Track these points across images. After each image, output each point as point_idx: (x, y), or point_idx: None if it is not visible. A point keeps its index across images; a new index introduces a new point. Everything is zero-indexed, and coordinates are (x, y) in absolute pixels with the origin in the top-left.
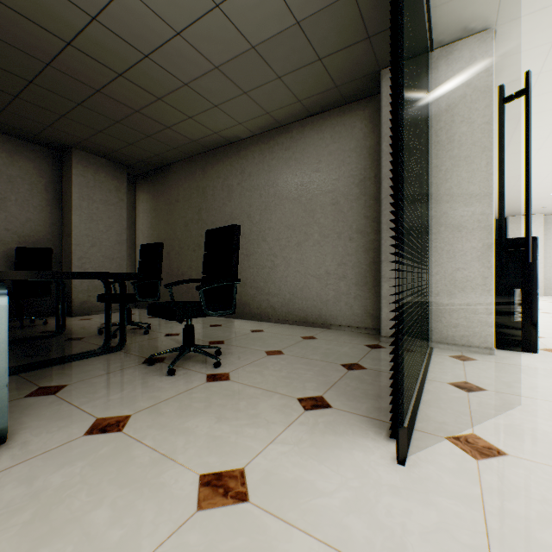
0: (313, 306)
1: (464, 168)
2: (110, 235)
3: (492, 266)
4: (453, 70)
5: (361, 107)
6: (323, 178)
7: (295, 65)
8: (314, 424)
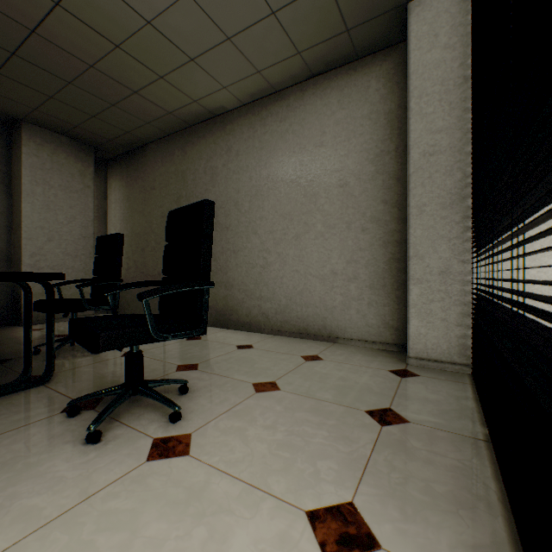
0: (315, 314)
1: None
2: (73, 228)
3: None
4: None
5: (378, 61)
6: (327, 155)
7: None
8: None
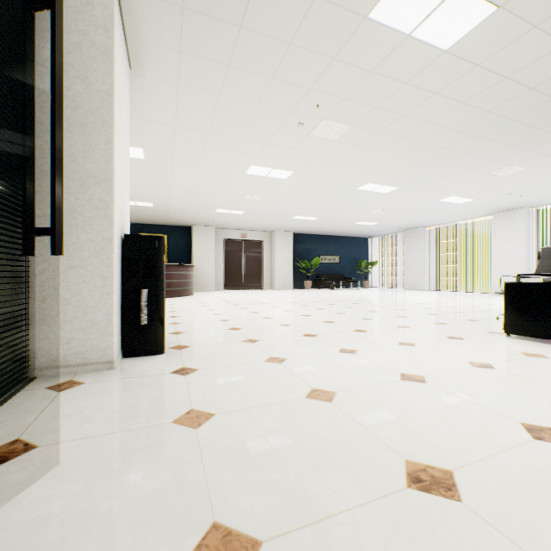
0: None
1: (81, 138)
2: None
3: (114, 265)
4: (66, 3)
5: None
6: None
7: None
8: None
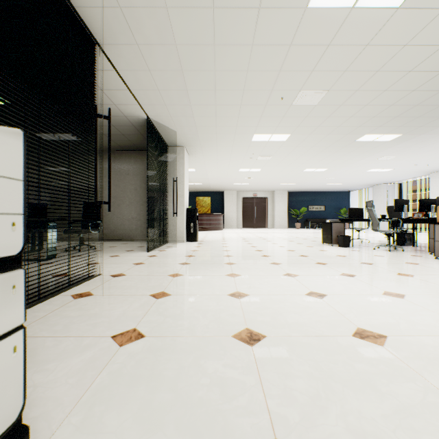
0: (126, 232)
1: (177, 186)
2: None
3: (184, 217)
4: (174, 155)
5: (147, 153)
6: (131, 178)
7: (120, 140)
8: (131, 252)
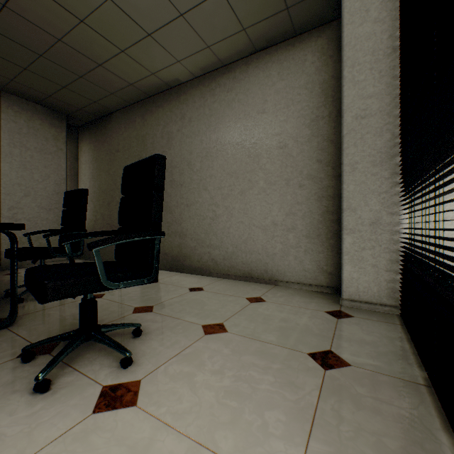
0: (258, 260)
1: None
2: (47, 185)
3: None
4: None
5: (313, 38)
6: (269, 120)
7: None
8: None
